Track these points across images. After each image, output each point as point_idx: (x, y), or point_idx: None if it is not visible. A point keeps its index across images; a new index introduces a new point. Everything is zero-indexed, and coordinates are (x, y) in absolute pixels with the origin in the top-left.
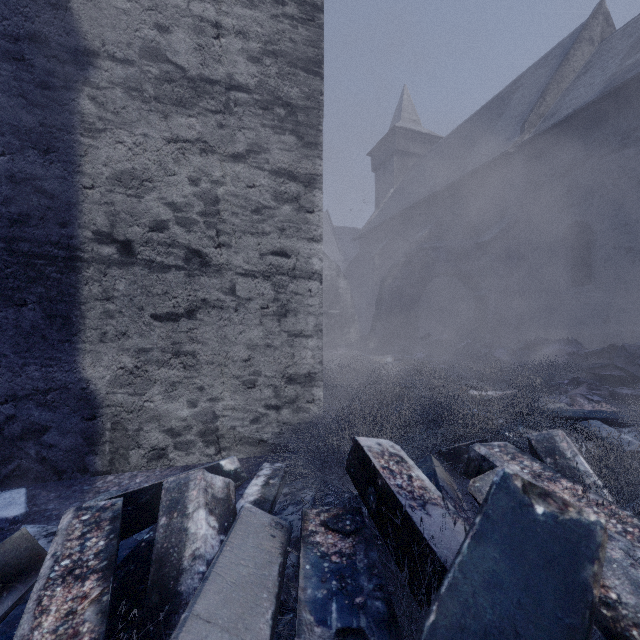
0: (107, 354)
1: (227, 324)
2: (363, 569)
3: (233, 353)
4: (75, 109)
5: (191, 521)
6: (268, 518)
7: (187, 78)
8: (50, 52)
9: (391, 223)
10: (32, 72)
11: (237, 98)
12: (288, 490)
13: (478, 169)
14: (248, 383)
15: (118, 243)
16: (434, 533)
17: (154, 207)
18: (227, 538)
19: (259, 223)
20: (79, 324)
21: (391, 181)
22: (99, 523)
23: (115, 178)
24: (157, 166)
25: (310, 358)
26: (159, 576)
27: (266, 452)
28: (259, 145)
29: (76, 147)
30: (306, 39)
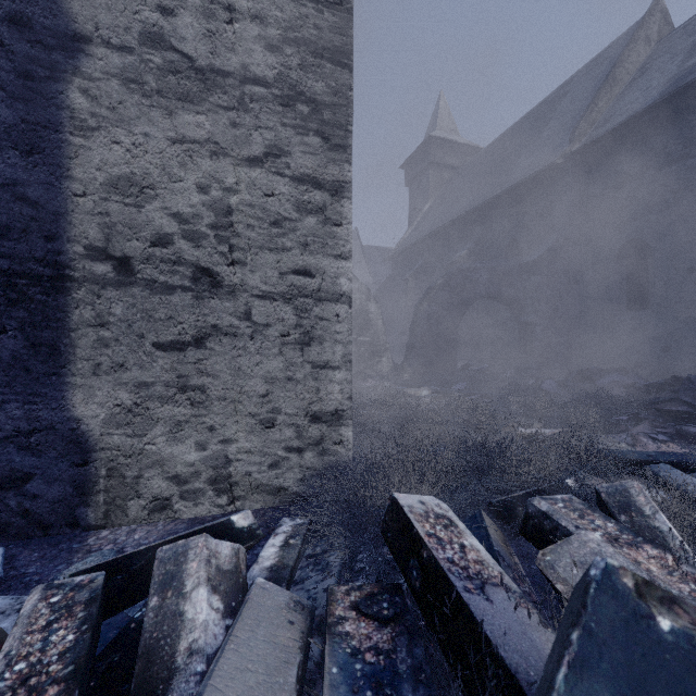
0: (101, 389)
1: (241, 354)
2: (406, 673)
3: (248, 387)
4: (63, 103)
5: (188, 603)
6: (285, 597)
7: (195, 69)
8: (34, 36)
9: (426, 242)
10: (12, 59)
11: (253, 93)
12: (311, 551)
13: (523, 182)
14: (266, 422)
15: (114, 260)
16: (499, 628)
17: (156, 218)
18: (231, 630)
19: (279, 237)
20: (68, 354)
21: (426, 196)
22: (71, 608)
23: (111, 184)
24: (160, 171)
25: (337, 393)
26: (145, 677)
27: (287, 501)
28: (279, 147)
29: (65, 148)
30: (333, 26)
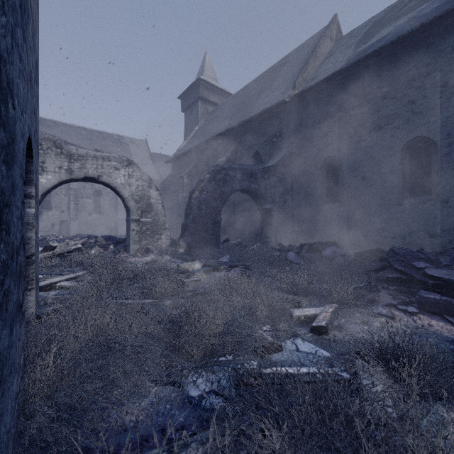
0: None
1: None
2: None
3: None
4: None
5: None
6: None
7: None
8: None
9: (197, 151)
10: None
11: None
12: None
13: (263, 112)
14: None
15: None
16: None
17: None
18: None
19: None
20: None
21: (197, 120)
22: None
23: None
24: None
25: None
26: None
27: None
28: None
29: None
30: None
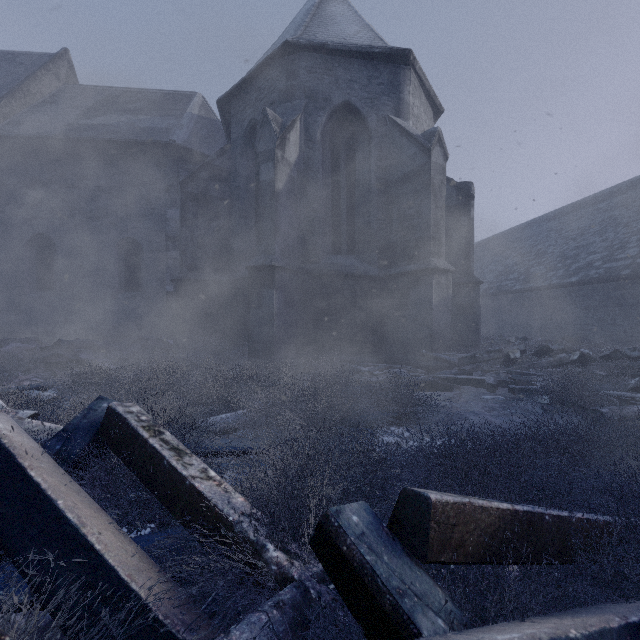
0: None
1: None
2: None
3: None
4: None
5: None
6: None
7: None
8: None
9: None
10: None
11: None
12: None
13: None
14: None
15: None
16: None
17: None
18: None
19: None
20: None
21: None
22: None
23: None
24: None
25: None
26: None
27: None
28: None
29: None
30: None
